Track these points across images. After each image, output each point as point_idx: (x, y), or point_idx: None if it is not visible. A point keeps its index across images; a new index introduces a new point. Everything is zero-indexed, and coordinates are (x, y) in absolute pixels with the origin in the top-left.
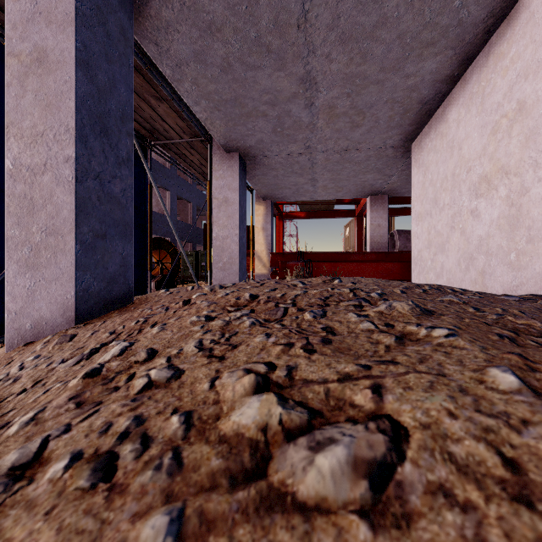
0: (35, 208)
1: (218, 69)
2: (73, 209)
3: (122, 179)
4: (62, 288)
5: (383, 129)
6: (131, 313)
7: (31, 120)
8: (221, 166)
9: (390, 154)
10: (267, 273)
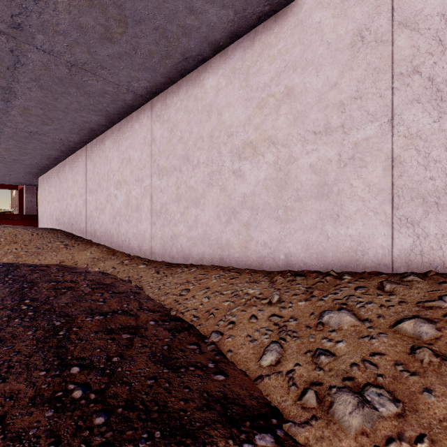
0: None
1: None
2: None
3: None
4: None
5: (24, 174)
6: None
7: None
8: None
9: (30, 178)
10: None
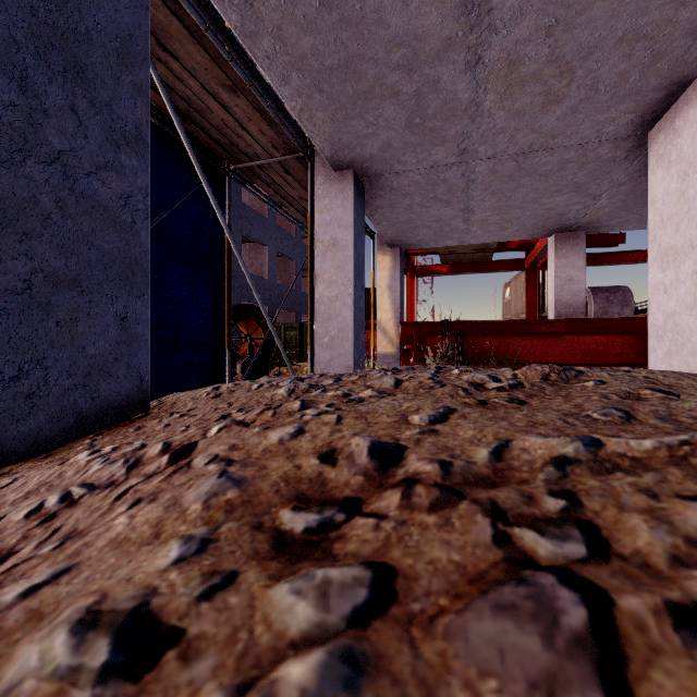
0: None
1: None
2: None
3: (122, 173)
4: None
5: (601, 104)
6: (67, 464)
7: None
8: (327, 192)
9: (605, 154)
10: (394, 352)
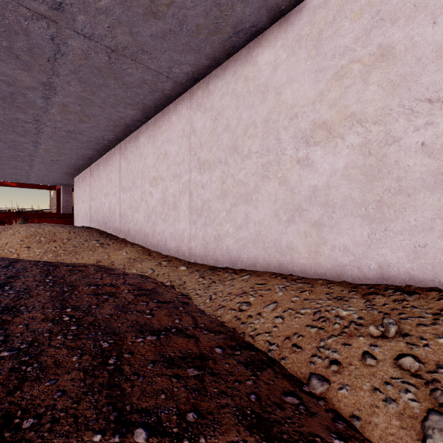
0: None
1: None
2: None
3: None
4: None
5: (61, 174)
6: None
7: None
8: None
9: (67, 178)
10: None
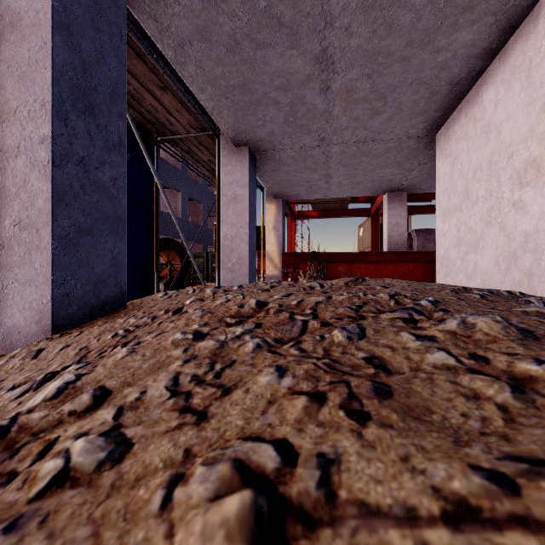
0: (8, 198)
1: (224, 48)
2: (49, 198)
3: (112, 166)
4: (37, 291)
5: (405, 117)
6: (112, 323)
7: (3, 95)
8: (230, 161)
9: (412, 145)
10: (278, 274)
